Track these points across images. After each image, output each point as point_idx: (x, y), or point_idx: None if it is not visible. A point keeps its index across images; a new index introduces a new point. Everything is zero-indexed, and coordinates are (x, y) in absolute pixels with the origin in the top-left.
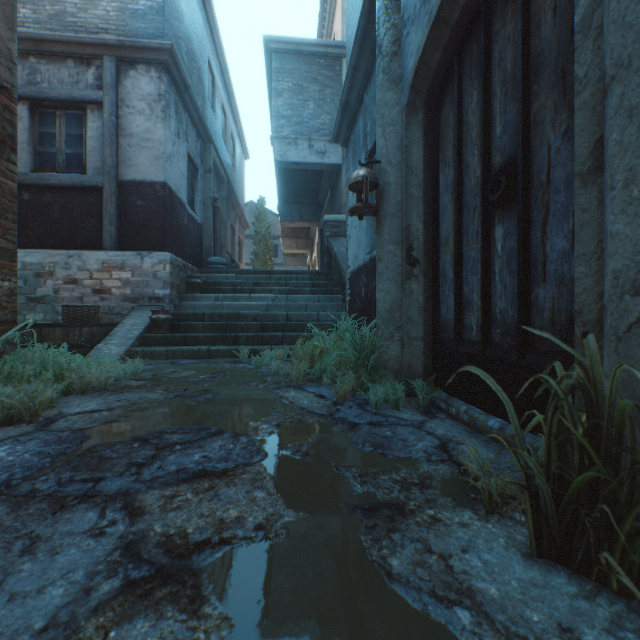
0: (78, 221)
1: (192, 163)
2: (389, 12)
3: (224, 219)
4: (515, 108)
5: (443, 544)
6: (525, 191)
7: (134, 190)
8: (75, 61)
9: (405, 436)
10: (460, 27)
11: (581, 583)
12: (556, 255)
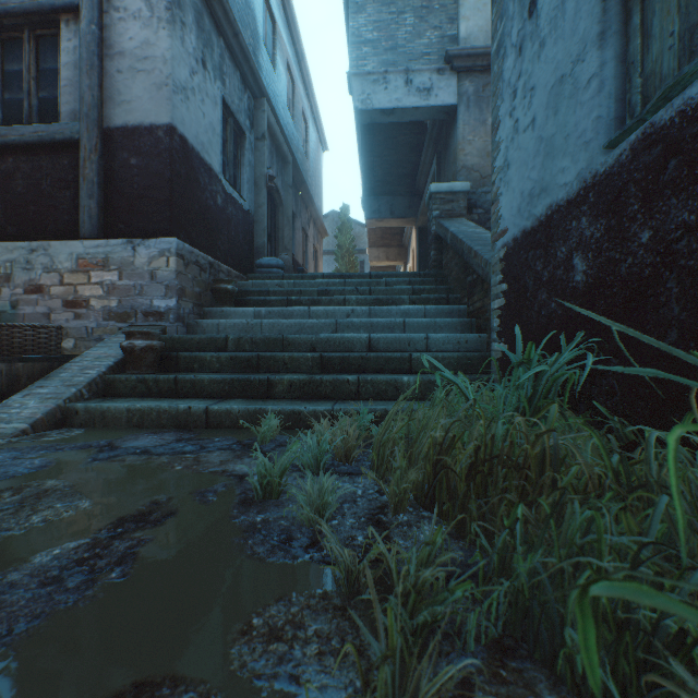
0: (48, 197)
1: (234, 121)
2: None
3: (288, 213)
4: None
5: None
6: None
7: (126, 141)
8: None
9: None
10: None
11: None
12: None
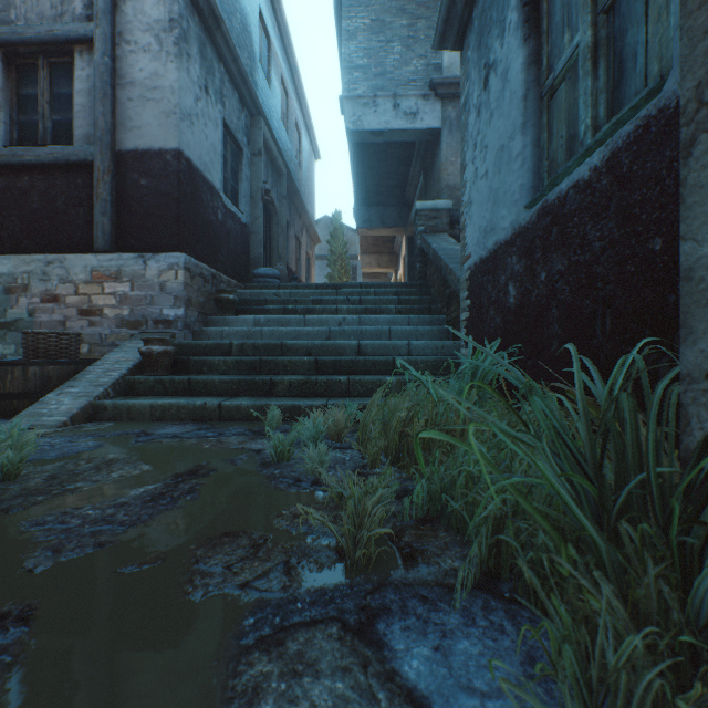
0: (62, 213)
1: (233, 139)
2: None
3: (283, 223)
4: None
5: None
6: None
7: (136, 164)
8: None
9: None
10: None
11: None
12: None
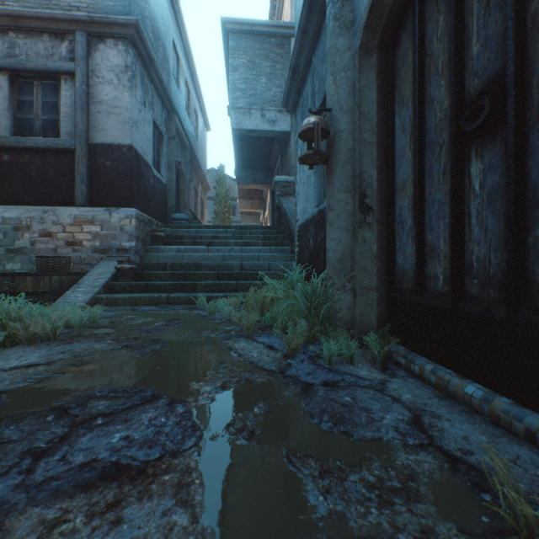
0: (53, 180)
1: (158, 130)
2: None
3: (187, 181)
4: (502, 16)
5: None
6: (519, 111)
7: (103, 152)
8: (50, 36)
9: (368, 404)
10: None
11: None
12: None
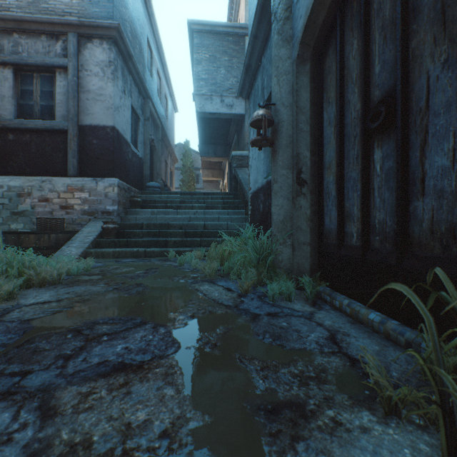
0: (49, 155)
1: (135, 113)
2: None
3: (159, 155)
4: (393, 48)
5: None
6: (404, 117)
7: (91, 132)
8: (47, 36)
9: (299, 327)
10: None
11: None
12: (435, 171)
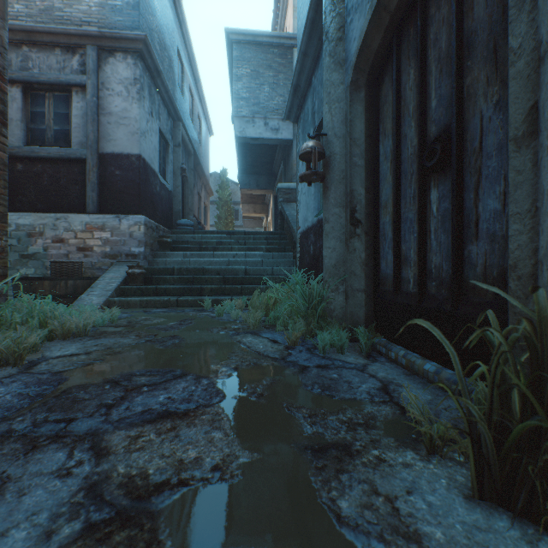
0: (64, 188)
1: (164, 138)
2: (335, 2)
3: (191, 187)
4: (449, 83)
5: (389, 485)
6: (459, 157)
7: (113, 161)
8: (62, 50)
9: (350, 378)
10: (398, 13)
11: (523, 527)
12: (488, 215)
